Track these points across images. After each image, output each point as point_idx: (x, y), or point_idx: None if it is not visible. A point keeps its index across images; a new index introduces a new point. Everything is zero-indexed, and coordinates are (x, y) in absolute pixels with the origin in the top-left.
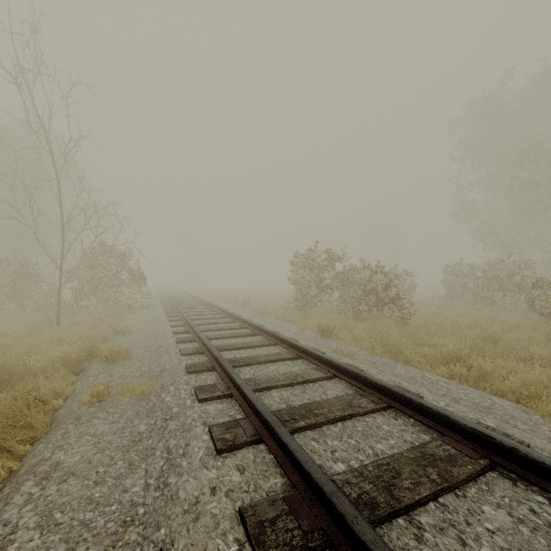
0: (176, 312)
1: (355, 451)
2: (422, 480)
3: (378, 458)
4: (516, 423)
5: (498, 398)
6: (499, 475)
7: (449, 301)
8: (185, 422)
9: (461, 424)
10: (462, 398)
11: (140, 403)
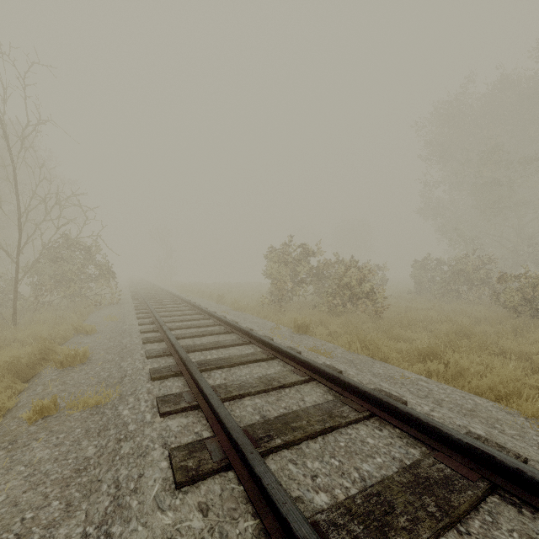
0: (147, 309)
1: (340, 475)
2: (419, 515)
3: (365, 483)
4: (503, 427)
5: (479, 398)
6: (502, 500)
7: (418, 295)
8: (141, 444)
9: (454, 439)
10: (444, 399)
11: (93, 418)
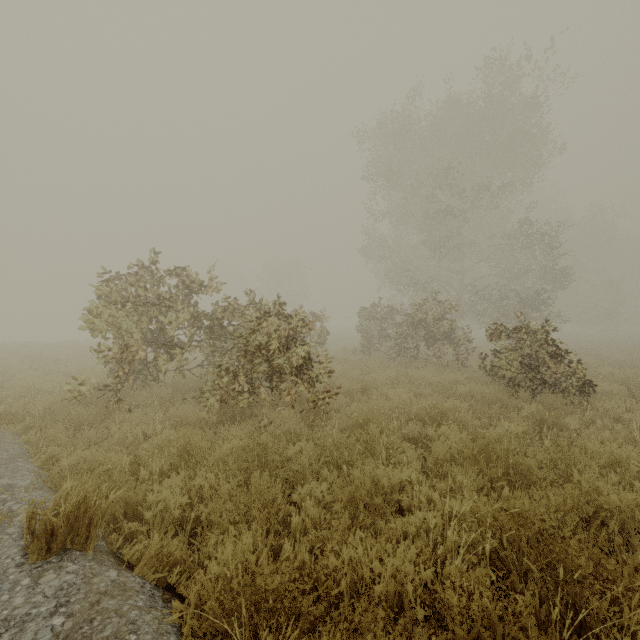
0: None
1: None
2: None
3: None
4: None
5: None
6: None
7: (367, 354)
8: None
9: None
10: None
11: None
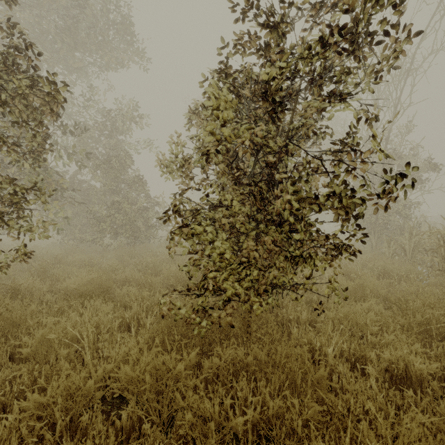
0: None
1: None
2: None
3: None
4: None
5: None
6: None
7: None
8: None
9: None
10: None
11: None
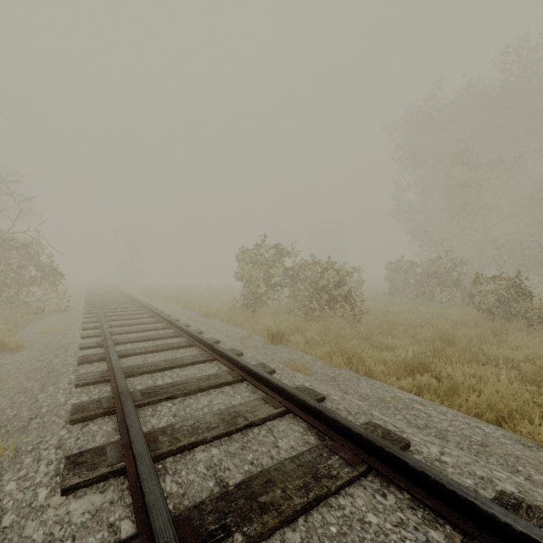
0: (97, 317)
1: None
2: None
3: None
4: (528, 470)
5: (485, 424)
6: None
7: (393, 297)
8: None
9: (500, 523)
10: (448, 429)
11: None
